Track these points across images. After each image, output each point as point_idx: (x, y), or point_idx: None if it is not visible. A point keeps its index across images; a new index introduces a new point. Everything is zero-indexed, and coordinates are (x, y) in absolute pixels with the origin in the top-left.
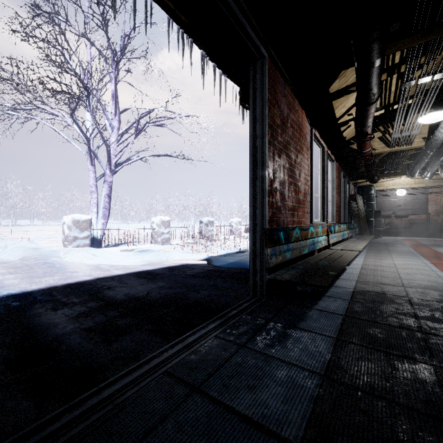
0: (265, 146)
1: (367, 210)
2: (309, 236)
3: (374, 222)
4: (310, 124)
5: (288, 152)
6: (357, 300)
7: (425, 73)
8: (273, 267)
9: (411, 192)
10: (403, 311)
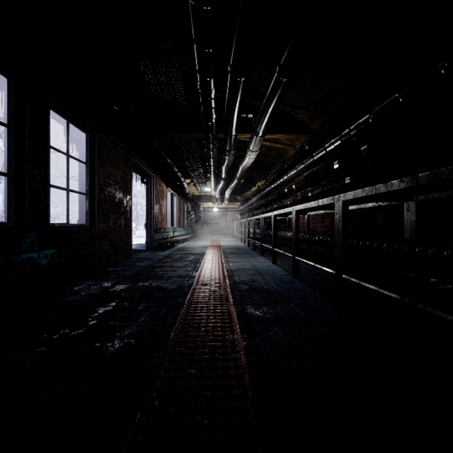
0: (154, 203)
1: (197, 220)
2: (166, 232)
3: (201, 227)
4: (166, 186)
5: (159, 202)
6: (180, 248)
7: (199, 182)
8: (156, 241)
9: (220, 209)
10: (189, 249)
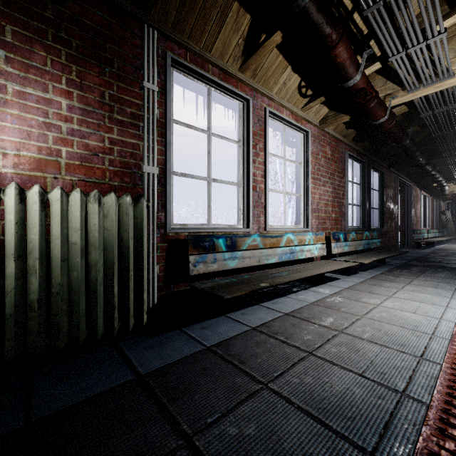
0: (411, 208)
1: (454, 220)
2: (421, 233)
3: None
4: (420, 190)
5: (414, 206)
6: (439, 249)
7: None
8: (412, 241)
9: None
10: (452, 250)
